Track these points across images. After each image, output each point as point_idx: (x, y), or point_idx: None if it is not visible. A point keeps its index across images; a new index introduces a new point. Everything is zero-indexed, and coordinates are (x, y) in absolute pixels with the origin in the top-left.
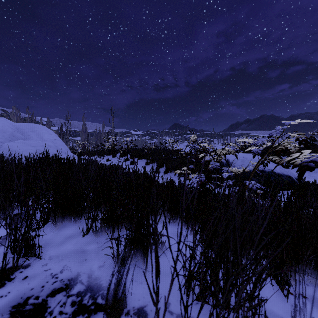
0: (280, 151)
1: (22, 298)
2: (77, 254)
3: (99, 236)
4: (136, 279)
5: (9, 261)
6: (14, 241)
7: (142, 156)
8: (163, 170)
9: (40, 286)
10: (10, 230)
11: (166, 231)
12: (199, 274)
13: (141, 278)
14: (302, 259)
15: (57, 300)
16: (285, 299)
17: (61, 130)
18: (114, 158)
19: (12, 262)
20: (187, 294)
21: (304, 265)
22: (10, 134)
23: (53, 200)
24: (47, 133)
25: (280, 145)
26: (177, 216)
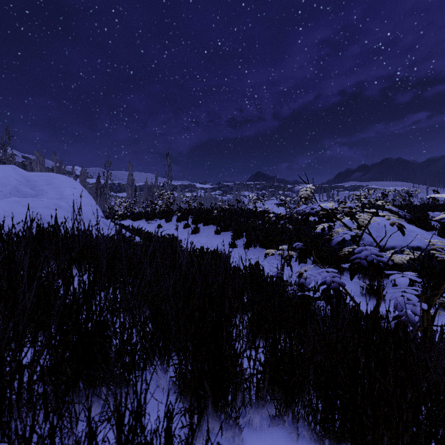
0: None
1: None
2: None
3: None
4: None
5: None
6: None
7: (209, 221)
8: (242, 242)
9: None
10: None
11: None
12: None
13: None
14: None
15: None
16: None
17: (99, 184)
18: (169, 223)
19: None
20: None
21: None
22: (12, 188)
23: None
24: (71, 187)
25: None
26: (293, 410)
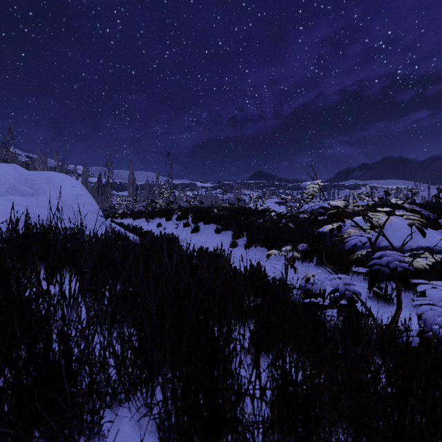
0: None
1: None
2: None
3: None
4: None
5: None
6: None
7: (210, 220)
8: (242, 242)
9: None
10: None
11: None
12: None
13: None
14: None
15: None
16: None
17: (100, 182)
18: (168, 222)
19: None
20: None
21: None
22: (10, 187)
23: None
24: (70, 185)
25: None
26: None
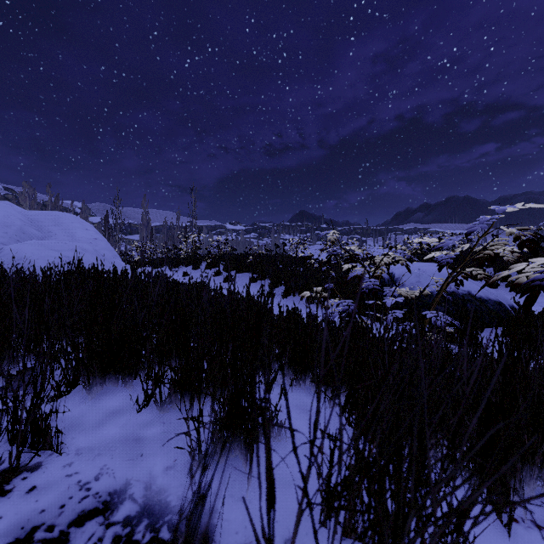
0: (487, 259)
1: (23, 530)
2: (127, 445)
3: (166, 412)
4: (233, 493)
5: (4, 458)
6: (13, 422)
7: (244, 268)
8: (280, 291)
9: (58, 506)
10: (3, 404)
11: (288, 417)
12: (348, 486)
13: (241, 489)
14: (533, 455)
15: (87, 533)
16: (504, 531)
17: (107, 224)
18: (196, 270)
19: (8, 460)
20: (325, 523)
21: (537, 466)
22: (17, 230)
23: (85, 347)
24: (82, 228)
25: (486, 249)
26: (305, 375)
